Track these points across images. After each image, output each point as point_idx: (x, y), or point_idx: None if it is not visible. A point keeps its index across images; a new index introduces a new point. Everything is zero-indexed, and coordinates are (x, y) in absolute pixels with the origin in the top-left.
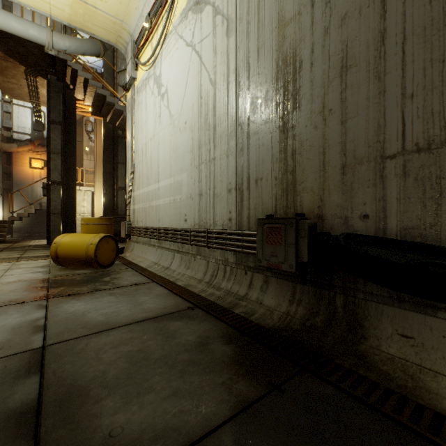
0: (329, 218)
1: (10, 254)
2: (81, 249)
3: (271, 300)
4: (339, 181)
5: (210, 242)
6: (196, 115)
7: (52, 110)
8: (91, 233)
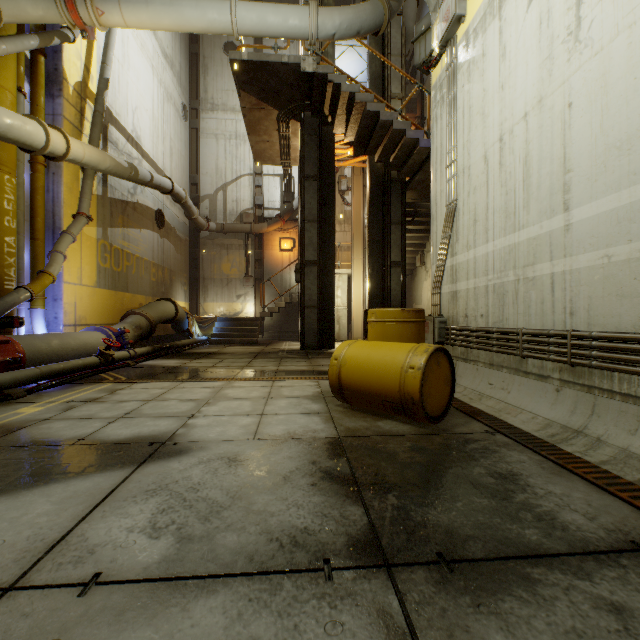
0: None
1: (264, 363)
2: (387, 375)
3: None
4: None
5: None
6: None
7: (306, 161)
8: (389, 340)
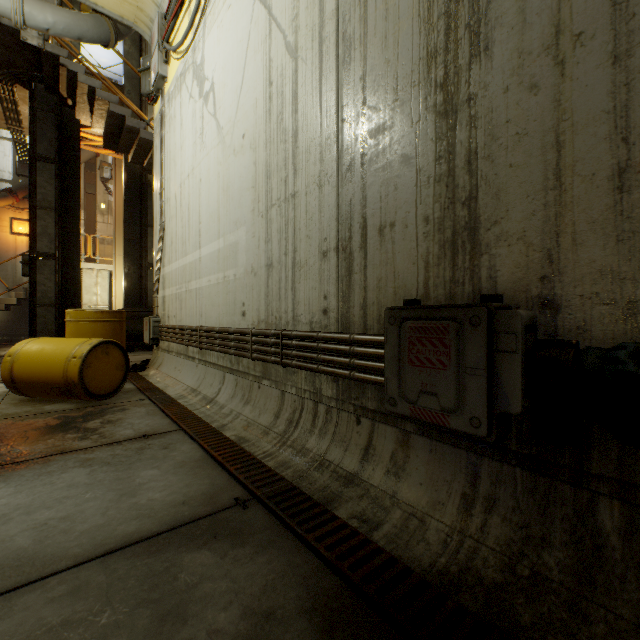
0: (574, 305)
1: None
2: (55, 366)
3: (418, 488)
4: (608, 210)
5: (286, 355)
6: (261, 118)
7: (39, 139)
8: (83, 337)
